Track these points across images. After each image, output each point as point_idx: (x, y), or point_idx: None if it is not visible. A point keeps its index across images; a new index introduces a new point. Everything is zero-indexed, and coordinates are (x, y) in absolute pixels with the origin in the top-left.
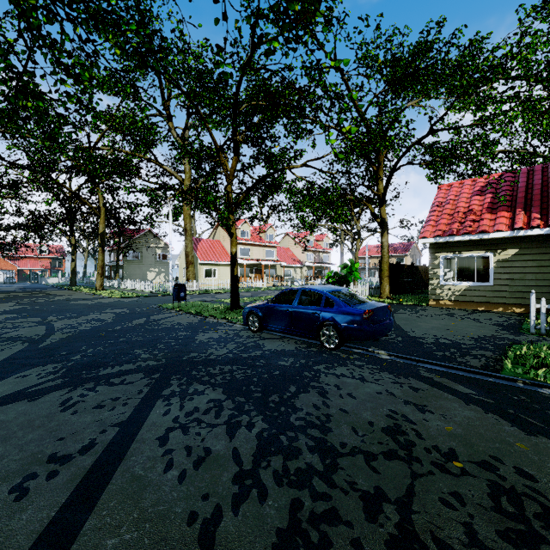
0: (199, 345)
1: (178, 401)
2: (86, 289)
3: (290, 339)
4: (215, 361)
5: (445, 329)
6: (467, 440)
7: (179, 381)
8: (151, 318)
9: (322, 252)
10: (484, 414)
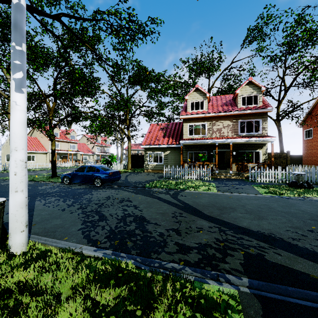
0: (42, 190)
1: (43, 200)
2: None
3: (83, 185)
4: (52, 192)
5: (141, 178)
6: (123, 196)
7: (40, 197)
8: (2, 183)
9: (106, 146)
10: (131, 193)
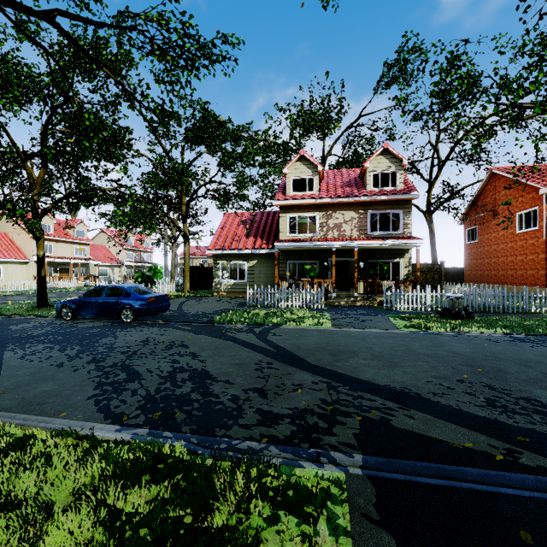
0: (17, 331)
1: (21, 350)
2: None
3: (100, 321)
4: (38, 335)
5: (207, 308)
6: (172, 339)
7: (14, 345)
8: None
9: (144, 251)
10: (187, 333)
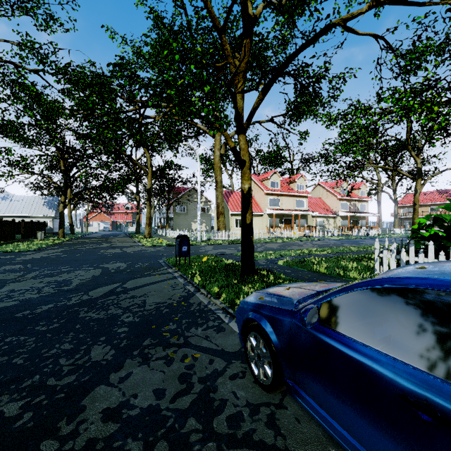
0: None
1: None
2: (140, 236)
3: None
4: None
5: None
6: None
7: None
8: (125, 284)
9: (358, 201)
10: None
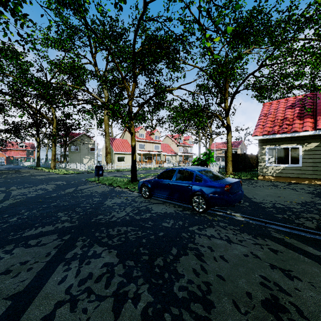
0: (106, 208)
1: (76, 266)
2: (45, 168)
3: (170, 203)
4: (115, 223)
5: (276, 196)
6: None
7: (83, 242)
8: (78, 188)
9: (188, 146)
10: None
